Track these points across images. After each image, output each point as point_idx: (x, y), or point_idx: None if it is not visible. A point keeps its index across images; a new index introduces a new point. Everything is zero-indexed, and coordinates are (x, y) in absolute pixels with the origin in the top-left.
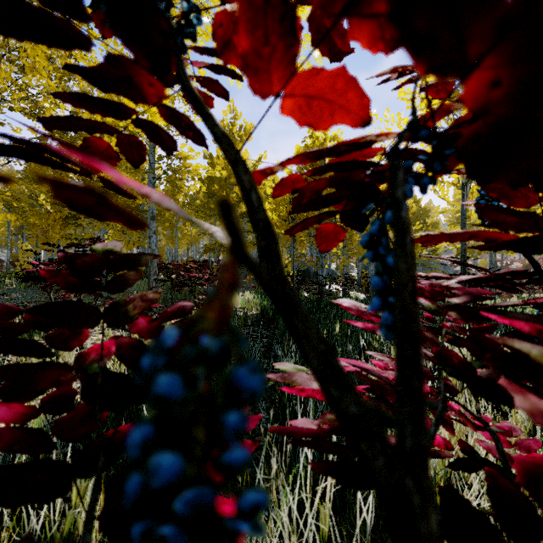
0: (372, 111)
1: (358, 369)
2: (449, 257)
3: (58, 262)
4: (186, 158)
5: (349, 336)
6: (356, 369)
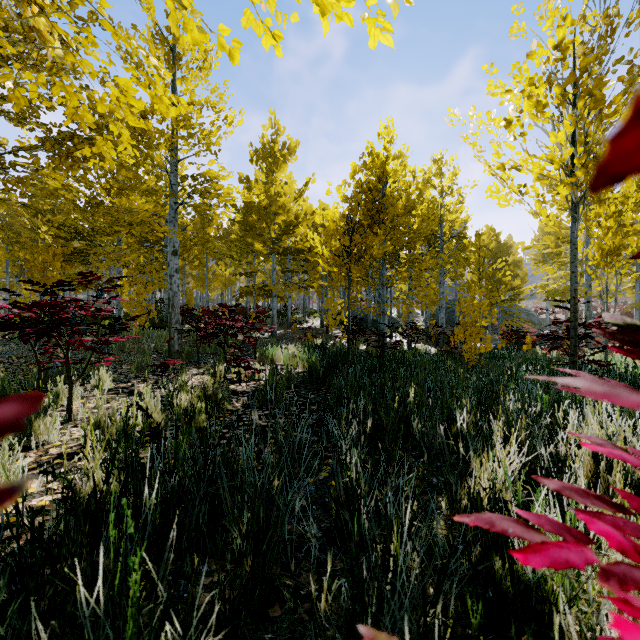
0: (452, 111)
1: (574, 562)
2: (551, 300)
3: (35, 305)
4: (215, 178)
5: (431, 406)
6: (570, 562)
